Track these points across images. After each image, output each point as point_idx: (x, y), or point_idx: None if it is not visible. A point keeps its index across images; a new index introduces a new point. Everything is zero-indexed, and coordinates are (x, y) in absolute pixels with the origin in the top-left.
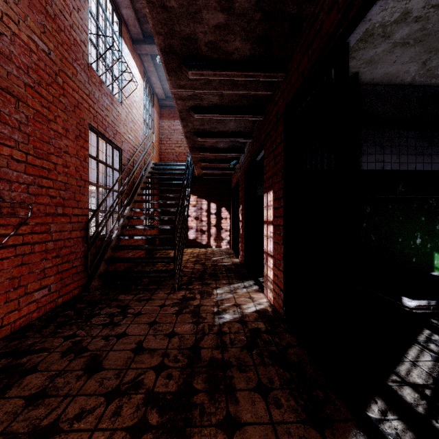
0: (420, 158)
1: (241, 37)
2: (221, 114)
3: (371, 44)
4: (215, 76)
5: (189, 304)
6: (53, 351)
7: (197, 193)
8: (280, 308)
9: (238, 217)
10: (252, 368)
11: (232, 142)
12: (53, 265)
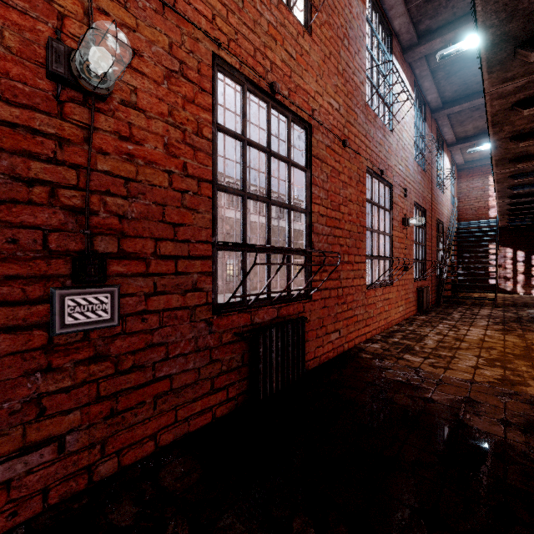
0: None
1: None
2: (532, 204)
3: None
4: (528, 199)
5: (509, 311)
6: (453, 312)
7: (500, 242)
8: None
9: None
10: None
11: None
12: (431, 287)
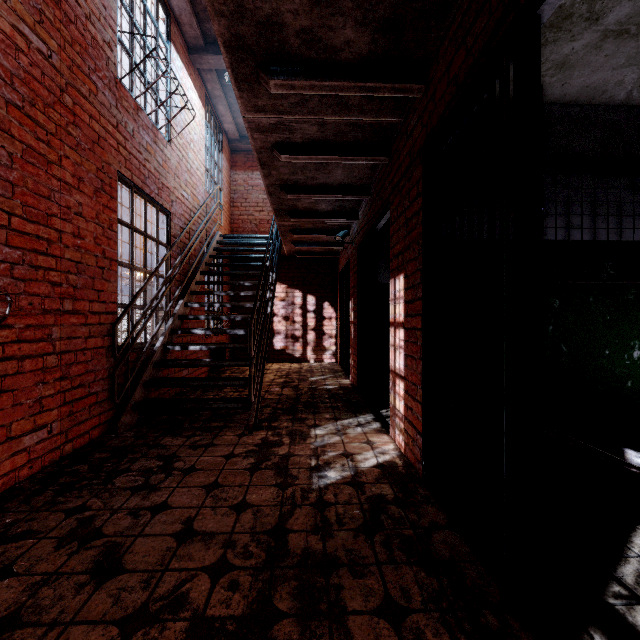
0: (639, 222)
1: (354, 20)
2: (322, 156)
3: (566, 33)
4: (312, 89)
5: (272, 454)
6: (44, 537)
7: (288, 281)
8: (416, 461)
9: (348, 317)
10: (374, 569)
11: (340, 201)
12: (56, 392)
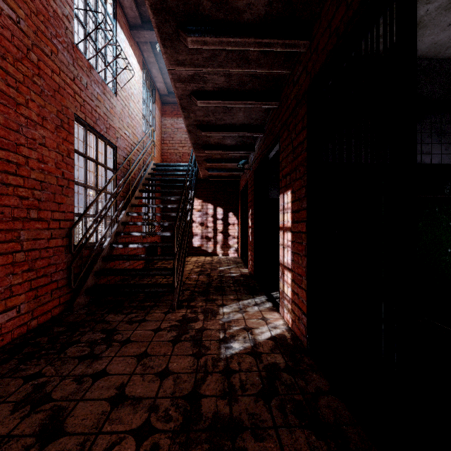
0: None
1: None
2: (228, 101)
3: None
4: (220, 45)
5: (190, 328)
6: (3, 401)
7: (203, 197)
8: (301, 335)
9: (247, 223)
10: (272, 432)
11: (241, 137)
12: (23, 281)
